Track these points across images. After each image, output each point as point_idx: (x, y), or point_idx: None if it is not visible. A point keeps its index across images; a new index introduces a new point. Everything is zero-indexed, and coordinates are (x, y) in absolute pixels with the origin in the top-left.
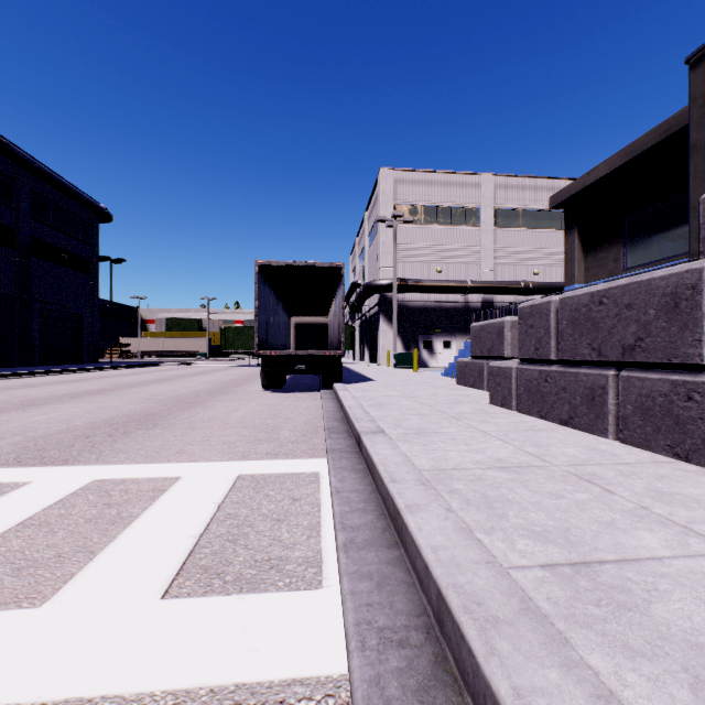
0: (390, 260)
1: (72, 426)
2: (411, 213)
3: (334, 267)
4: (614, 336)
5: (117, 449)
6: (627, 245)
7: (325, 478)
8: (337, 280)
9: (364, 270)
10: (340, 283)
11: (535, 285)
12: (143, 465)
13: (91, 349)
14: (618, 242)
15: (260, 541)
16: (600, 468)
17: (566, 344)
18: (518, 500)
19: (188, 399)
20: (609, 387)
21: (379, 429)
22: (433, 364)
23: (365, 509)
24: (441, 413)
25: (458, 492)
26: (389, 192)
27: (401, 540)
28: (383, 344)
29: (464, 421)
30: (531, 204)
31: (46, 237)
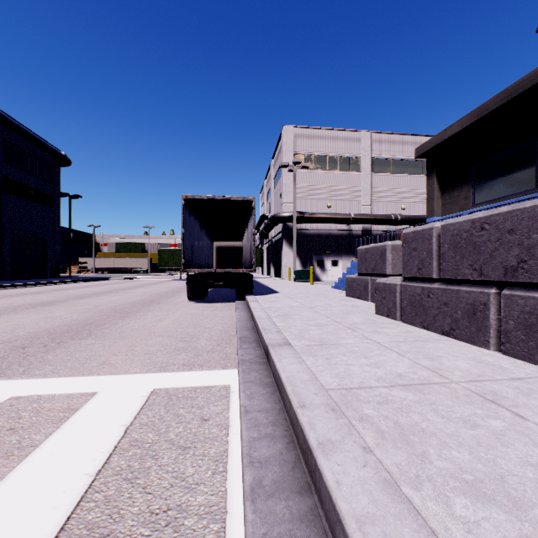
0: (291, 197)
1: (14, 337)
2: (307, 160)
3: (246, 200)
4: (495, 258)
5: (46, 361)
6: (475, 186)
7: (235, 392)
8: (249, 211)
9: (270, 205)
10: (252, 214)
11: (403, 218)
12: (65, 378)
13: (54, 267)
14: (468, 184)
15: (161, 480)
16: (498, 385)
17: (448, 264)
18: (433, 431)
19: (125, 309)
20: (491, 303)
21: (285, 340)
22: (324, 278)
23: (273, 435)
24: (337, 323)
25: (370, 420)
26: (290, 144)
27: (314, 483)
28: (286, 263)
29: (358, 331)
30: (399, 155)
31: (16, 177)
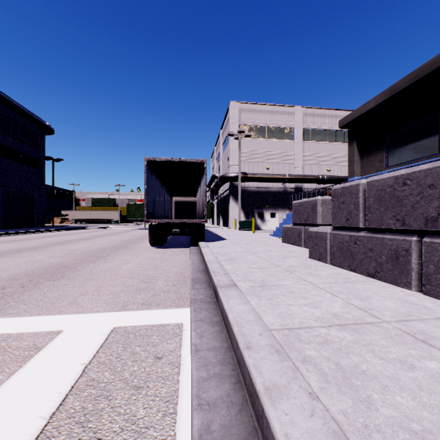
0: (236, 161)
1: None
2: (250, 130)
3: (199, 162)
4: (417, 210)
5: (21, 301)
6: (388, 151)
7: (187, 330)
8: (201, 172)
9: (219, 167)
10: (204, 174)
11: (328, 177)
12: (35, 317)
13: (40, 218)
14: (382, 150)
15: (112, 423)
16: (426, 325)
17: (373, 216)
18: (374, 373)
19: (96, 254)
20: (412, 250)
21: (232, 282)
22: (264, 227)
23: (221, 374)
24: (276, 266)
25: (312, 362)
26: (236, 117)
27: (261, 429)
28: (232, 215)
29: (295, 273)
30: (325, 126)
31: (7, 143)
